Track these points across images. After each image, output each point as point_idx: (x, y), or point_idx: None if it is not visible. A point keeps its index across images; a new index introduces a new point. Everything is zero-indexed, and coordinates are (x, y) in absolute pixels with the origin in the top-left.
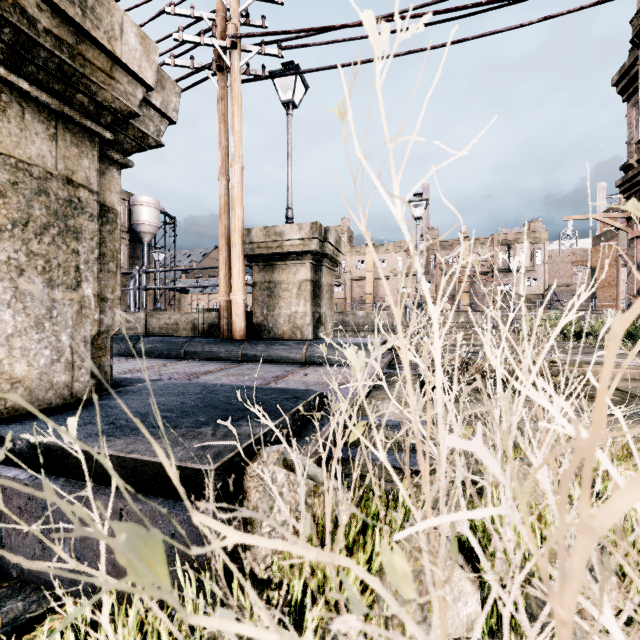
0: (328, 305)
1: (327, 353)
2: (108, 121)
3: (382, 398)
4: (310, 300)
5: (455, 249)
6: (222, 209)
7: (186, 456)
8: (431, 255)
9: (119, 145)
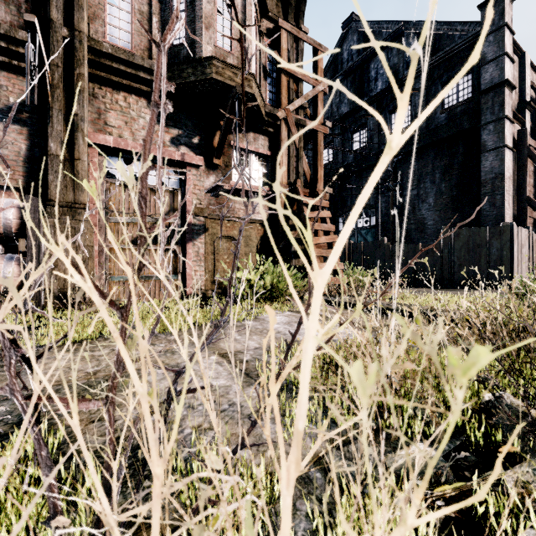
0: None
1: None
2: None
3: None
4: None
5: None
6: None
7: None
8: None
9: None
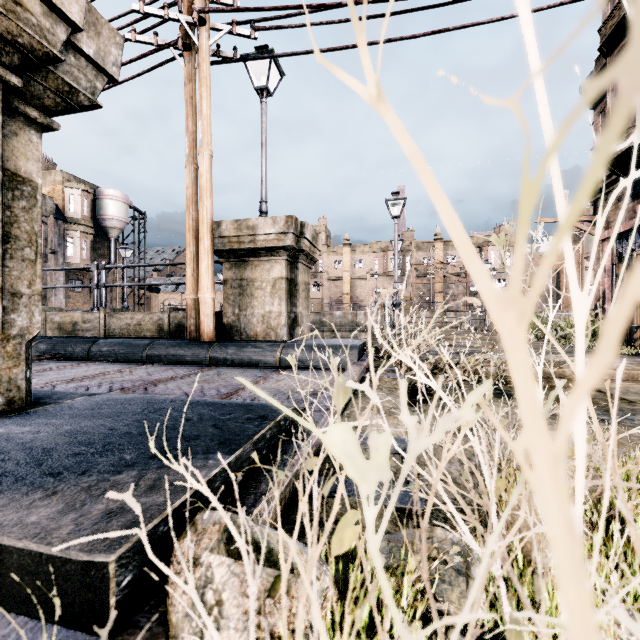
0: (304, 304)
1: (303, 356)
2: (15, 62)
3: (364, 408)
4: (285, 299)
5: (430, 250)
6: (189, 200)
7: (75, 535)
8: (407, 256)
9: (37, 99)
